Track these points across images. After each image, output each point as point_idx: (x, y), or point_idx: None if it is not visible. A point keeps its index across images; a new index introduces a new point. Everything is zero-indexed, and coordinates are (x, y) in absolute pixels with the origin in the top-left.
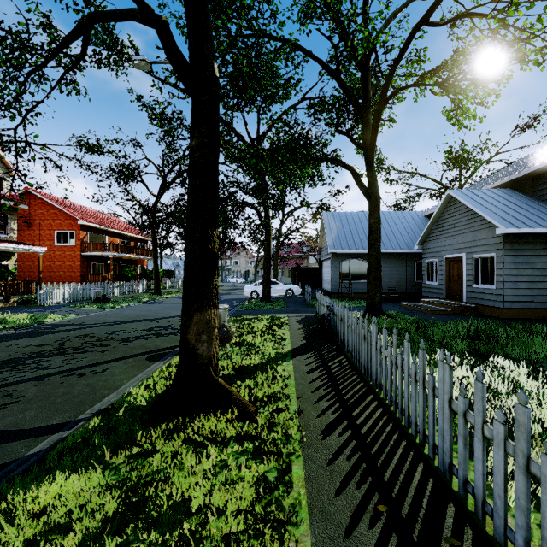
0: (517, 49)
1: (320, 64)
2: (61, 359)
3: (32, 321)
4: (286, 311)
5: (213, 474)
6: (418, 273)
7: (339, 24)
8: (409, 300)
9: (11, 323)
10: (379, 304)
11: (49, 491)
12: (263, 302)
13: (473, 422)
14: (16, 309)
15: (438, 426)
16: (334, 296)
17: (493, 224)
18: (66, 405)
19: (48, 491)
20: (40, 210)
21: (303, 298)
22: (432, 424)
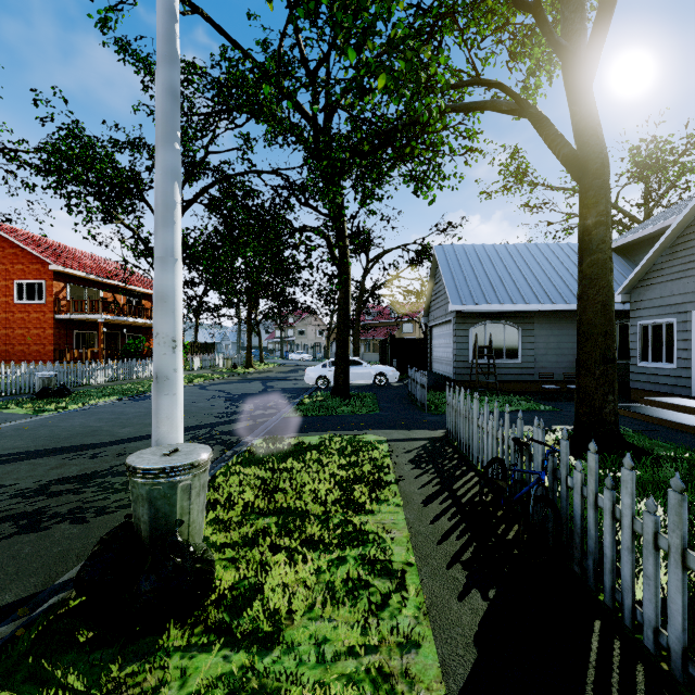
0: None
1: None
2: None
3: None
4: (381, 423)
5: None
6: None
7: None
8: None
9: None
10: (613, 421)
11: None
12: (336, 400)
13: None
14: None
15: None
16: (460, 386)
17: None
18: None
19: None
20: None
21: (404, 389)
22: None
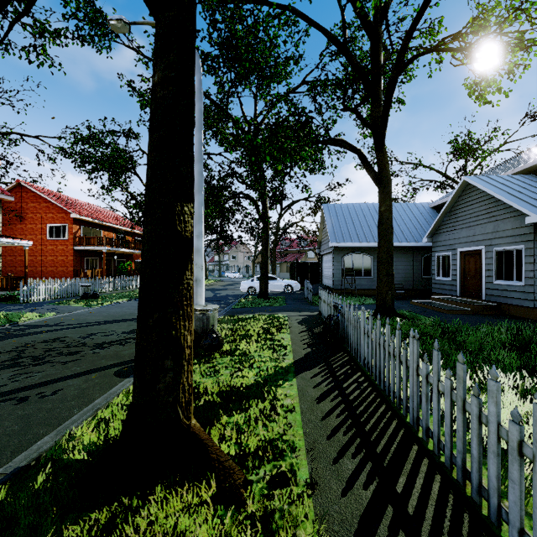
0: None
1: (323, 33)
2: (9, 374)
3: (4, 321)
4: (285, 309)
5: None
6: (425, 267)
7: None
8: (417, 297)
9: None
10: (391, 303)
11: None
12: (260, 299)
13: None
14: None
15: None
16: (336, 292)
17: (520, 212)
18: None
19: None
20: (32, 203)
21: (303, 294)
22: None
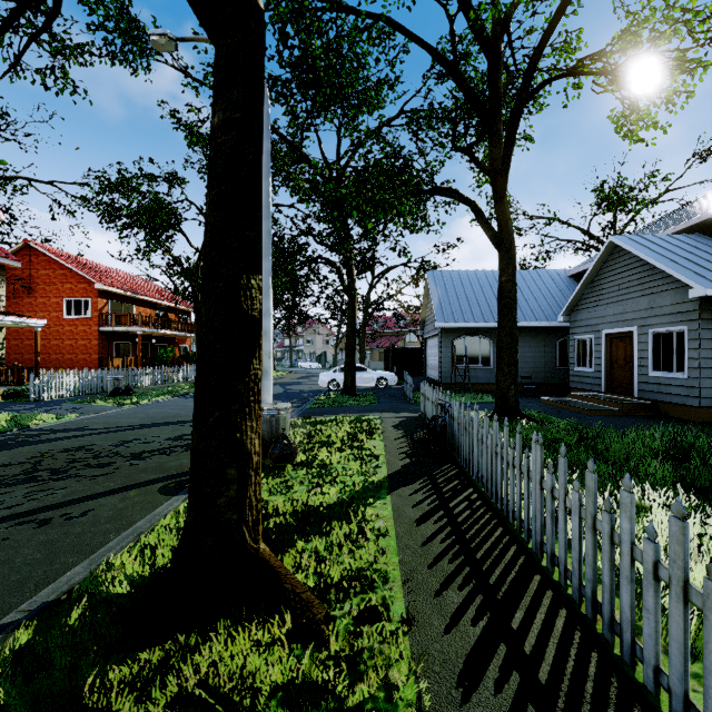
0: None
1: (427, 51)
2: (24, 491)
3: (11, 425)
4: (378, 409)
5: None
6: (561, 355)
7: None
8: (550, 393)
9: None
10: (514, 401)
11: None
12: (345, 397)
13: None
14: None
15: None
16: (444, 387)
17: (683, 283)
18: None
19: None
20: (44, 271)
21: (401, 390)
22: None
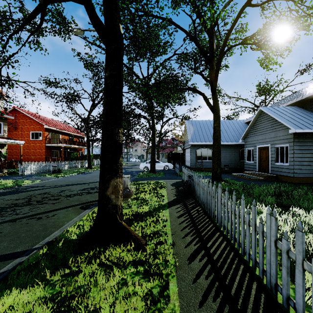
0: (303, 22)
1: (184, 32)
2: (28, 208)
3: (14, 184)
4: (164, 178)
5: (116, 290)
6: (241, 156)
7: (196, 6)
8: (236, 172)
9: (2, 185)
10: (219, 174)
11: (7, 302)
12: (151, 173)
13: (295, 258)
14: (6, 177)
15: (266, 257)
16: (192, 169)
17: (287, 127)
18: (27, 238)
19: (5, 302)
20: (22, 120)
21: (174, 171)
22: (261, 255)
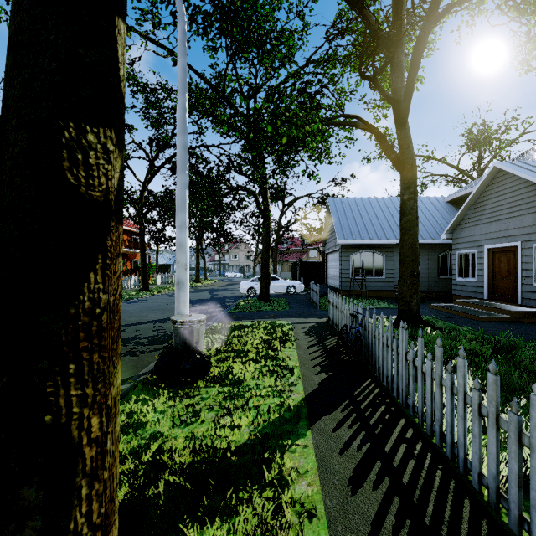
0: None
1: None
2: None
3: None
4: (289, 315)
5: None
6: (442, 267)
7: None
8: (433, 299)
9: None
10: (416, 309)
11: None
12: (261, 302)
13: None
14: None
15: None
16: (343, 294)
17: None
18: None
19: None
20: None
21: (307, 296)
22: None
